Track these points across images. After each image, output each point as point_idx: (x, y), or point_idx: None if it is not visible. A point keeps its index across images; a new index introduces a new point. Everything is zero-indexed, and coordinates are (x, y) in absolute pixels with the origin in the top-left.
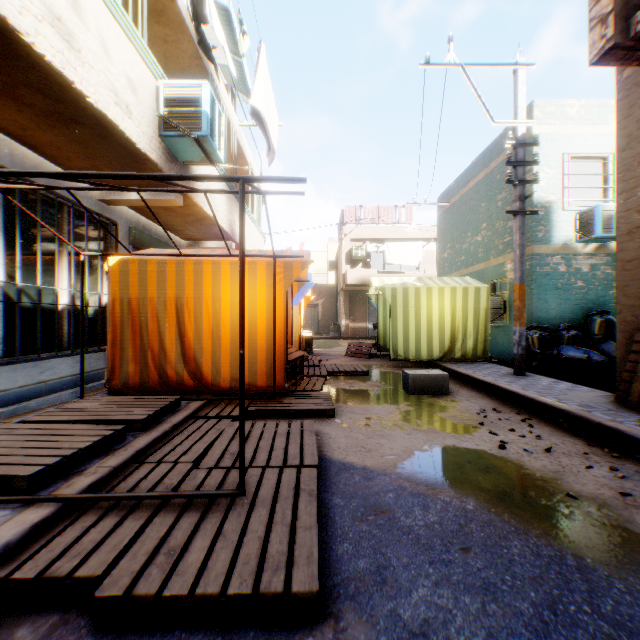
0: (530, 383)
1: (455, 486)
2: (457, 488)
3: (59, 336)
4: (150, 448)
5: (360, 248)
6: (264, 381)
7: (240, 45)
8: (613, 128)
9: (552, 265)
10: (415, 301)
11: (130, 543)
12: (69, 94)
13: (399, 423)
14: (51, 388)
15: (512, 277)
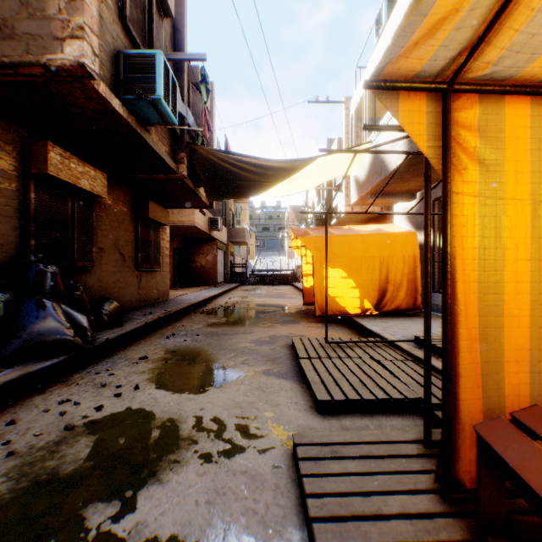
0: None
1: (220, 366)
2: (220, 365)
3: None
4: None
5: None
6: None
7: None
8: None
9: None
10: None
11: None
12: None
13: (191, 432)
14: None
15: None
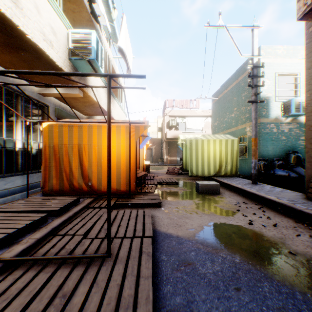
0: (261, 188)
1: (228, 247)
2: (229, 248)
3: (16, 164)
4: (60, 226)
5: (173, 120)
6: (124, 188)
7: (112, 14)
8: (300, 60)
9: (270, 128)
10: (201, 146)
11: (42, 287)
12: (16, 33)
13: (195, 210)
14: (11, 192)
15: (249, 134)
